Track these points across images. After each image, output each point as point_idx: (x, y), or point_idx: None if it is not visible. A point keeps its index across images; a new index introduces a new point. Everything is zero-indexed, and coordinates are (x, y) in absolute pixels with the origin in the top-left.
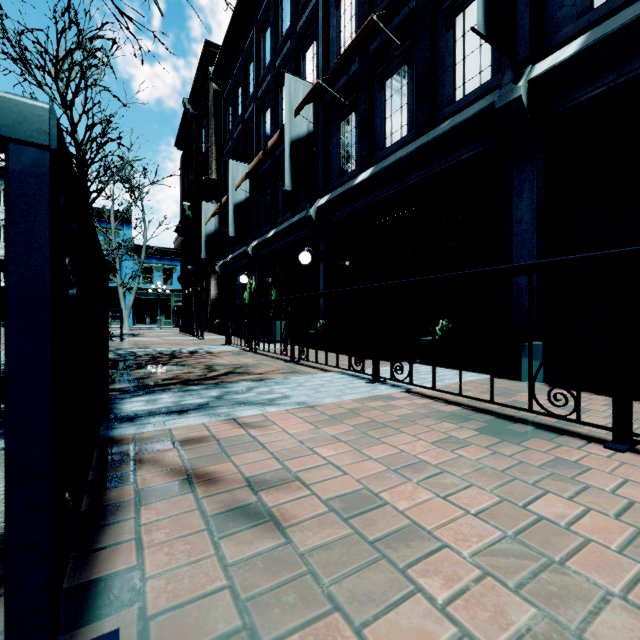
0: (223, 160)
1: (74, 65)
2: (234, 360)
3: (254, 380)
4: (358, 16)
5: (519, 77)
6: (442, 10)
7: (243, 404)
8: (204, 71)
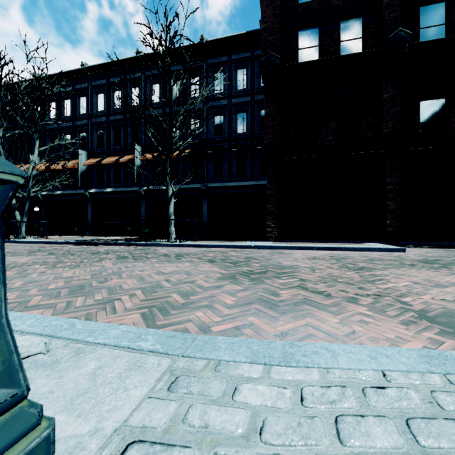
0: None
1: None
2: None
3: None
4: (57, 150)
5: (87, 191)
6: (78, 167)
7: None
8: None
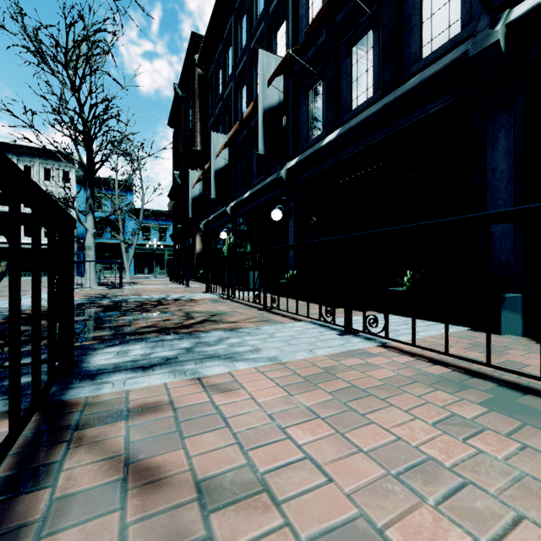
0: (206, 134)
1: (81, 55)
2: (211, 307)
3: (227, 329)
4: None
5: (496, 22)
6: None
7: (212, 359)
8: (191, 59)
